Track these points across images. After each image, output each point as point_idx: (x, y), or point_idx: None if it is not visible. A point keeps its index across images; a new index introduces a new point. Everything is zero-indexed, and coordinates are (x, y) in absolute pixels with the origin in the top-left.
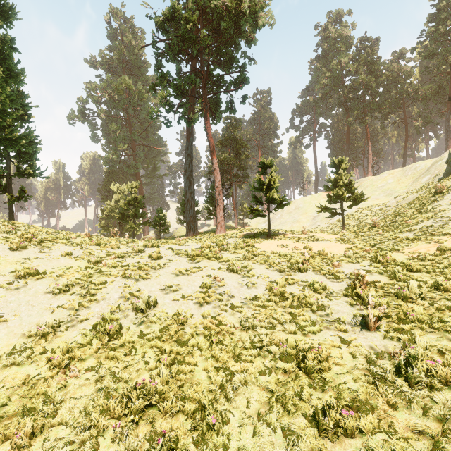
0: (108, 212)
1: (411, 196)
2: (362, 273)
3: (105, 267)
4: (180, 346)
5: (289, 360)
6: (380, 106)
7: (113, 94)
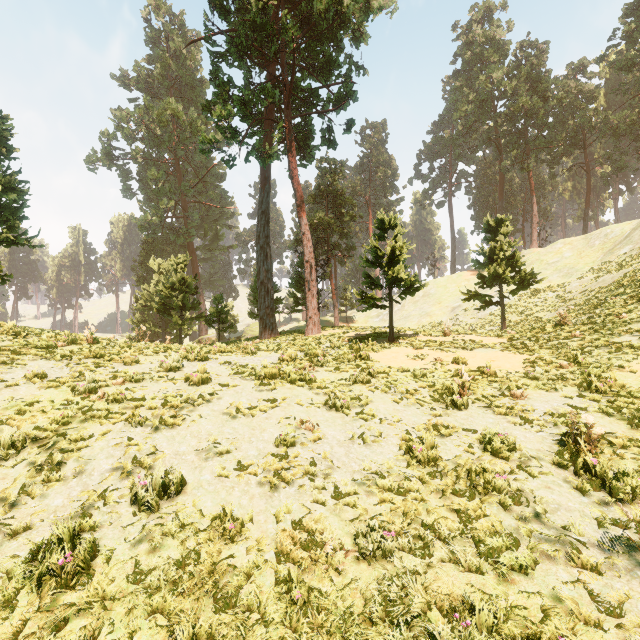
0: (144, 301)
1: (609, 276)
2: (588, 419)
3: (101, 401)
4: (217, 611)
5: None
6: (549, 144)
7: (154, 126)
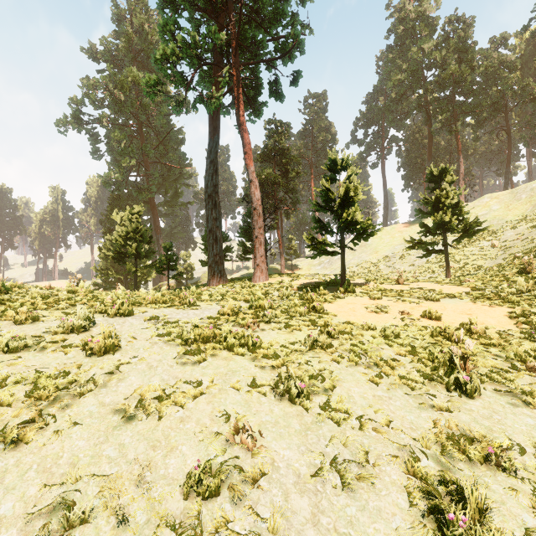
0: (107, 250)
1: None
2: None
3: None
4: None
5: None
6: (475, 109)
7: (118, 93)
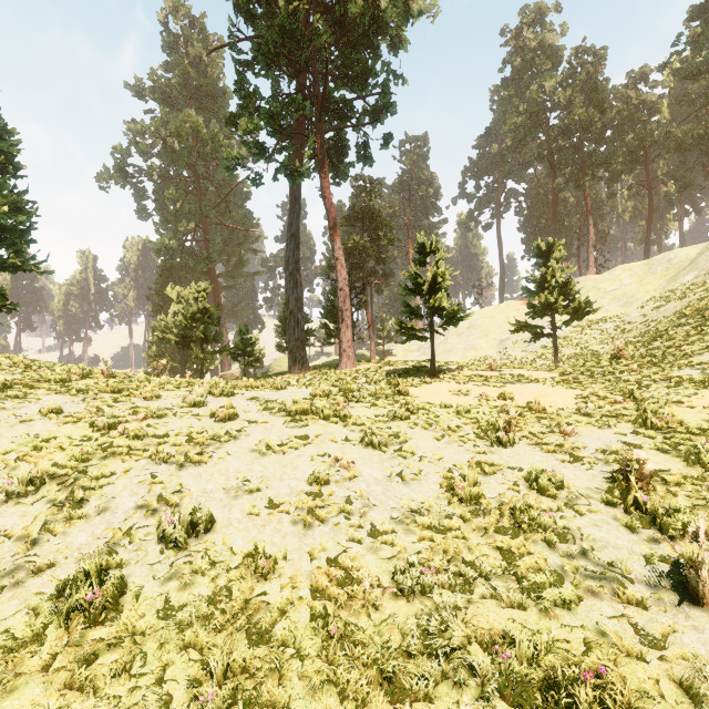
0: (162, 333)
1: (671, 305)
2: (640, 455)
3: (121, 438)
4: (251, 645)
5: (526, 703)
6: (607, 160)
7: (172, 141)
